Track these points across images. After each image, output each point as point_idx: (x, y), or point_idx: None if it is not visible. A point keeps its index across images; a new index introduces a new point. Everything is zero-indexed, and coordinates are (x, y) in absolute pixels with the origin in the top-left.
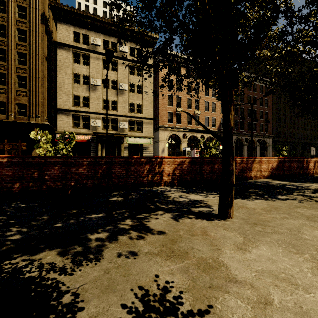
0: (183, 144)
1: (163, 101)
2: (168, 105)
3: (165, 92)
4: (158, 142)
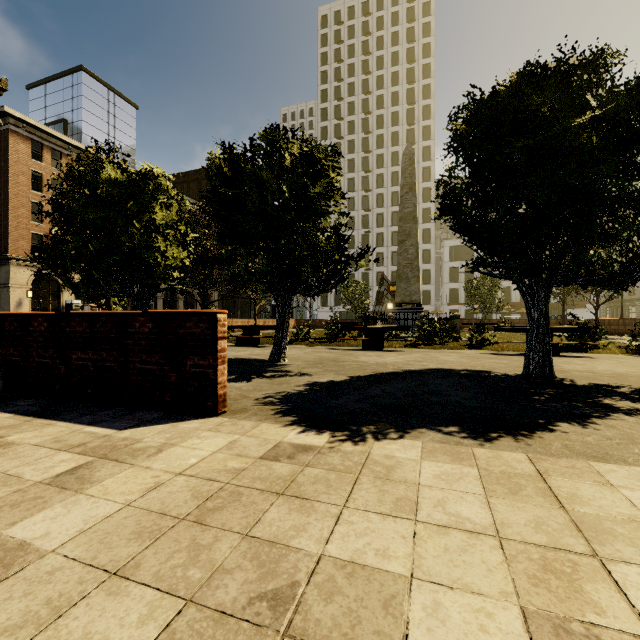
0: (66, 294)
1: (20, 210)
2: (31, 219)
3: (24, 194)
4: (5, 287)
